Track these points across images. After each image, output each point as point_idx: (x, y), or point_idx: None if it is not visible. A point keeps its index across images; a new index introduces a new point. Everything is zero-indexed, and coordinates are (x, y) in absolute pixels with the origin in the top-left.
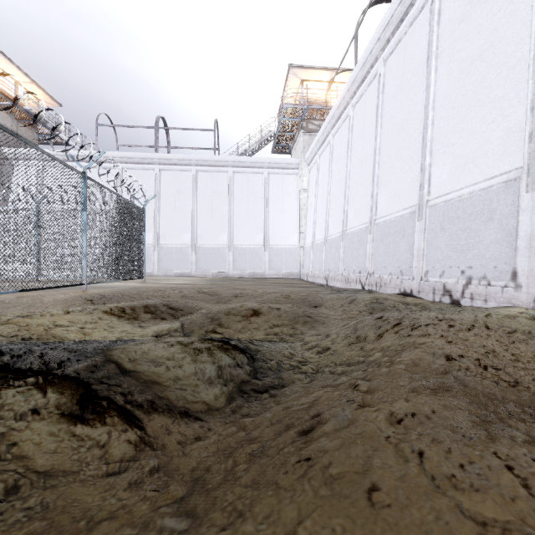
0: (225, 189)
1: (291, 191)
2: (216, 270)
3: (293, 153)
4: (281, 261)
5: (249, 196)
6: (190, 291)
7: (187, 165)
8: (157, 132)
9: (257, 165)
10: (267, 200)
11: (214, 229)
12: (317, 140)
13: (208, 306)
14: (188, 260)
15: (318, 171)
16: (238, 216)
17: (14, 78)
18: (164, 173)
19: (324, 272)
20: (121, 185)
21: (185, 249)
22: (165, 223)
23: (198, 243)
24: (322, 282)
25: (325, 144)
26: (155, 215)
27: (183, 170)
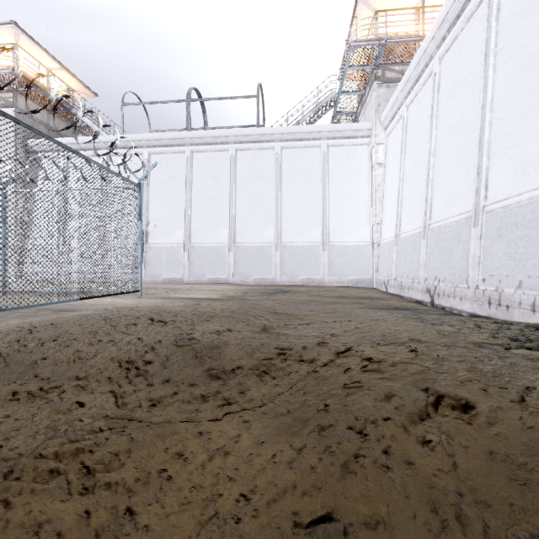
0: (270, 170)
1: (359, 168)
2: (260, 275)
3: (361, 120)
4: (345, 263)
5: (302, 177)
6: (155, 341)
7: (224, 143)
8: (189, 106)
9: (312, 137)
10: (326, 181)
11: (257, 223)
12: (404, 82)
13: (95, 501)
14: (224, 262)
15: (404, 130)
16: (288, 205)
17: (44, 65)
18: (196, 156)
19: (424, 282)
20: (68, 128)
21: (220, 249)
22: (198, 217)
23: (237, 241)
24: (419, 298)
25: (421, 81)
26: (186, 207)
27: (219, 151)
